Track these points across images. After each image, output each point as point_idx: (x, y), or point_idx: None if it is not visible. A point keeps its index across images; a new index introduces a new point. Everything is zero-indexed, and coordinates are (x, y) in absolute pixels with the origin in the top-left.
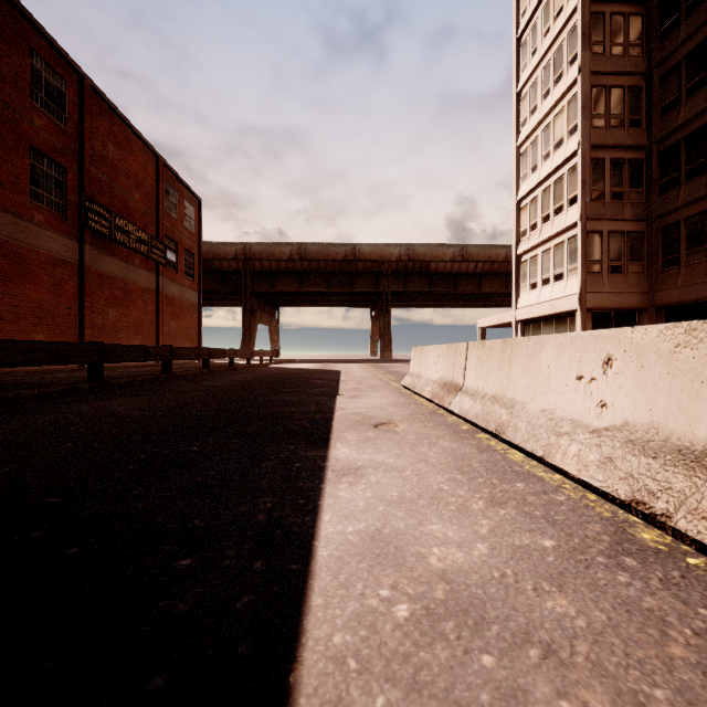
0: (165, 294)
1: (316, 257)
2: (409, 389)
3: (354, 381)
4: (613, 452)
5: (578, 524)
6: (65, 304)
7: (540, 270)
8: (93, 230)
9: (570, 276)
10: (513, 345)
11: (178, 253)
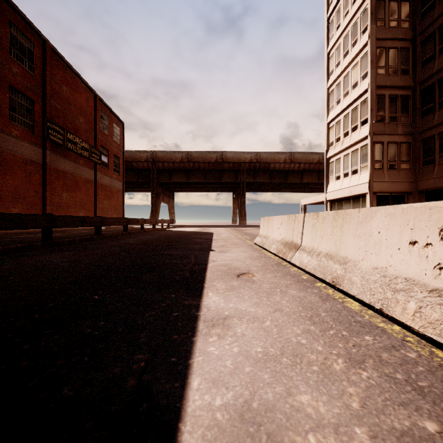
0: (100, 183)
1: (198, 160)
2: (259, 246)
3: (222, 240)
4: None
5: None
6: (33, 189)
7: (342, 167)
8: (52, 141)
9: (362, 171)
10: (344, 215)
11: (109, 157)
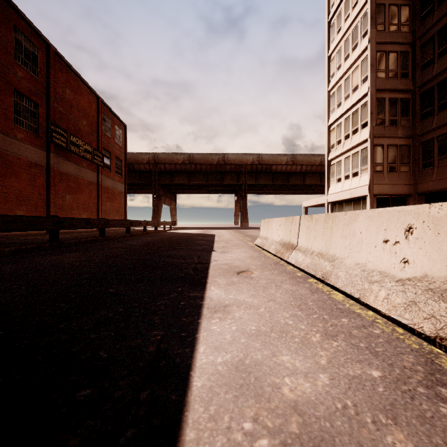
0: (102, 185)
1: (199, 162)
2: (260, 247)
3: (223, 241)
4: (416, 297)
5: (395, 355)
6: (37, 191)
7: (343, 169)
8: (56, 144)
9: (363, 174)
10: (333, 217)
11: (111, 159)
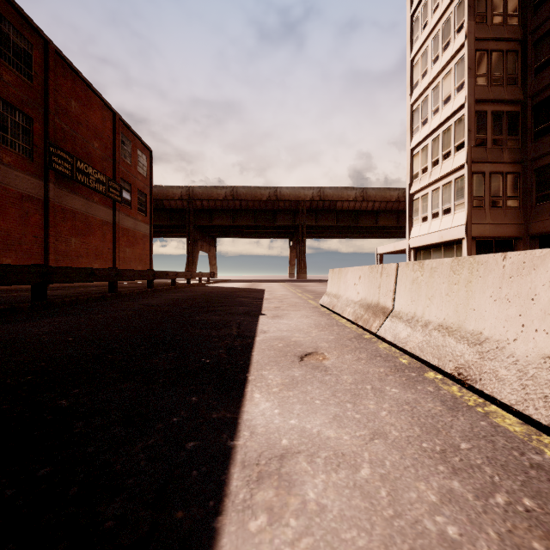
0: (121, 226)
1: (245, 198)
2: (327, 308)
3: (276, 299)
4: None
5: None
6: (32, 233)
7: (430, 205)
8: (56, 171)
9: (457, 210)
10: (472, 264)
11: (132, 193)
